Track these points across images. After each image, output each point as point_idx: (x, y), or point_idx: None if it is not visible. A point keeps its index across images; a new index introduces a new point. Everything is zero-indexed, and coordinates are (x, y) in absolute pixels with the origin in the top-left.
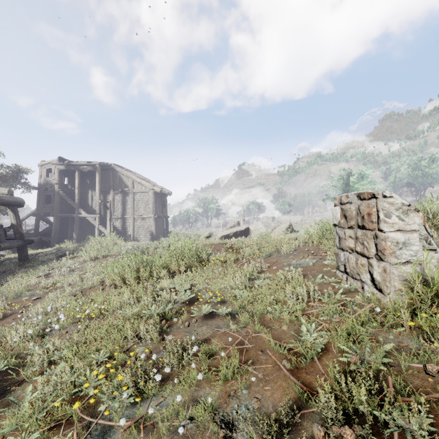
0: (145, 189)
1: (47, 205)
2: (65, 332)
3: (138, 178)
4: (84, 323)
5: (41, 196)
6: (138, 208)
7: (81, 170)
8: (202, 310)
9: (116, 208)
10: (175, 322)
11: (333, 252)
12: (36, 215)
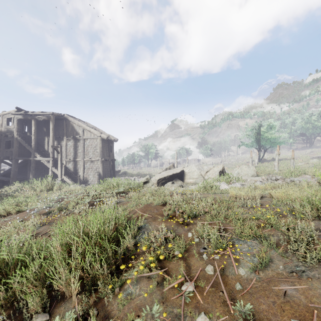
0: (94, 136)
1: (7, 149)
2: None
3: (88, 126)
4: None
5: (2, 142)
6: (88, 153)
7: (37, 119)
8: None
9: (69, 153)
10: None
11: None
12: None
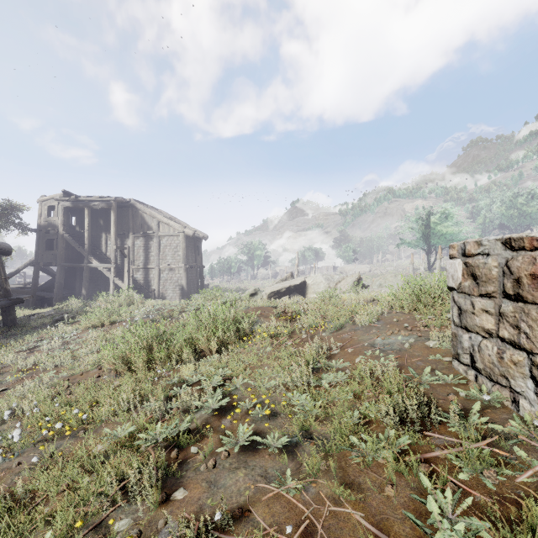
0: (174, 232)
1: (49, 252)
2: (16, 464)
3: (165, 217)
4: (47, 448)
5: (41, 240)
6: (165, 256)
7: (92, 207)
8: (237, 435)
9: (137, 256)
10: (193, 454)
11: (438, 325)
12: (34, 265)
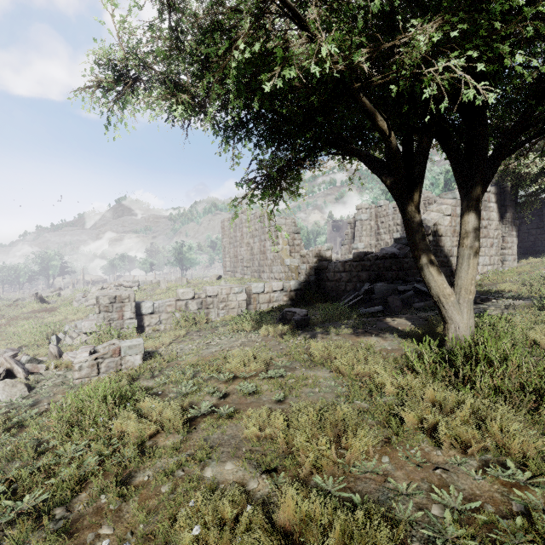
0: None
1: None
2: None
3: None
4: None
5: None
6: None
7: None
8: None
9: None
10: None
11: None
12: None
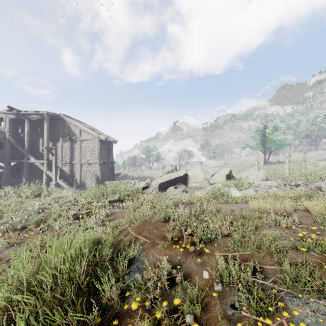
0: (91, 137)
1: None
2: None
3: (86, 127)
4: None
5: None
6: (85, 155)
7: (31, 119)
8: None
9: (65, 155)
10: None
11: None
12: None
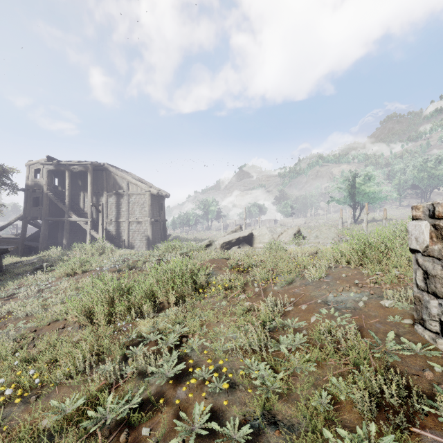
0: (141, 191)
1: (35, 208)
2: None
3: (134, 178)
4: None
5: (28, 198)
6: (134, 211)
7: (72, 170)
8: (193, 419)
9: (110, 211)
10: (144, 436)
11: (388, 282)
12: (22, 219)
